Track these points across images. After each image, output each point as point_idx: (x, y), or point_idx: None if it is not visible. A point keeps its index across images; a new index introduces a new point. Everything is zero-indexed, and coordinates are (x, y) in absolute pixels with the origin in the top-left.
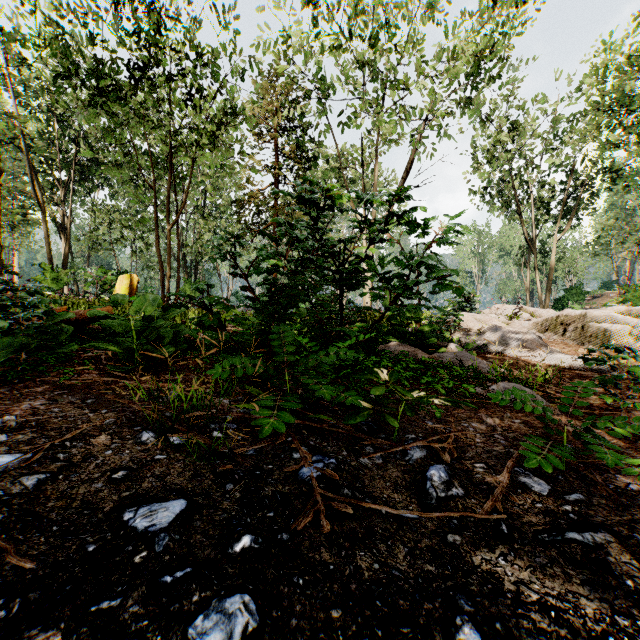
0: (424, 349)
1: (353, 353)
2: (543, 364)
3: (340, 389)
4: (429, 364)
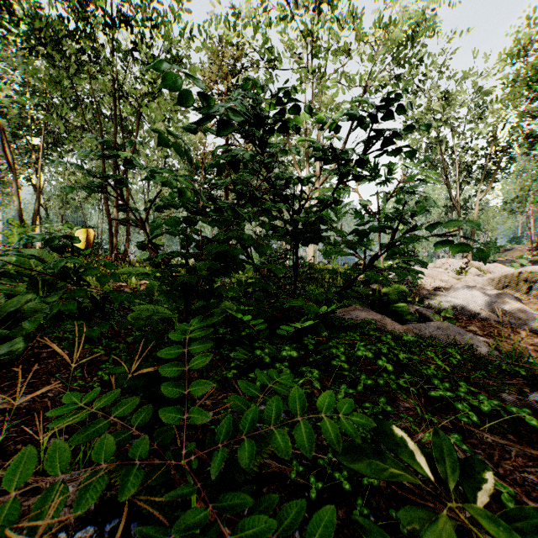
0: (387, 313)
1: (356, 417)
2: (535, 334)
3: (326, 532)
4: (412, 344)
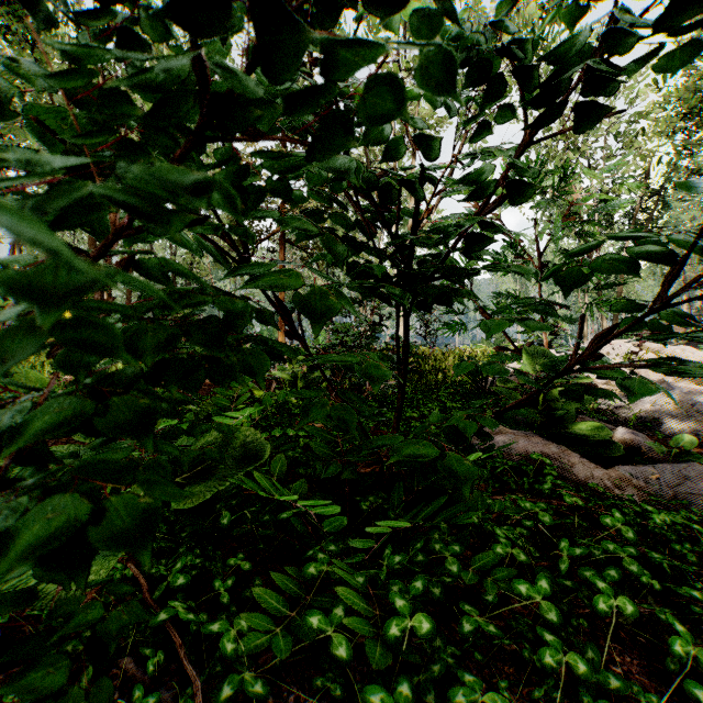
0: (555, 435)
1: None
2: None
3: None
4: (666, 530)
